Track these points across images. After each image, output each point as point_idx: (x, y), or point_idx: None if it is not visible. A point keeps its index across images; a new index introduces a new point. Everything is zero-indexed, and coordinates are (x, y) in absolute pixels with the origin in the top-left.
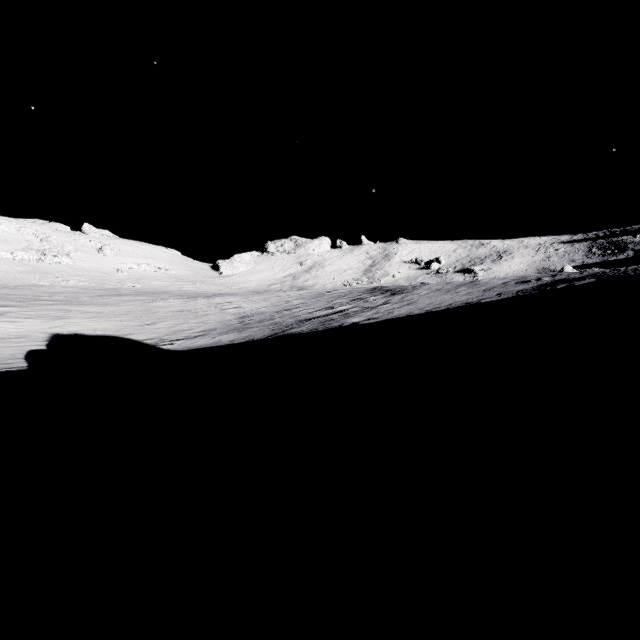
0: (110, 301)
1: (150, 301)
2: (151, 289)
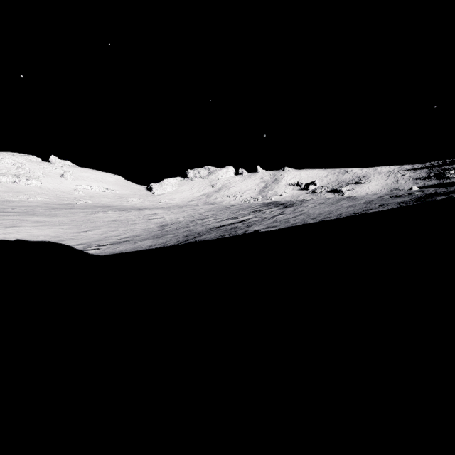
0: (60, 213)
1: (93, 213)
2: (99, 204)
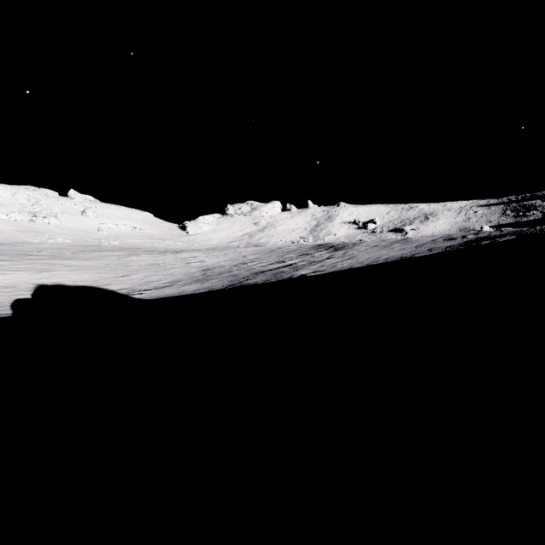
0: (90, 256)
1: (125, 256)
2: (127, 246)
